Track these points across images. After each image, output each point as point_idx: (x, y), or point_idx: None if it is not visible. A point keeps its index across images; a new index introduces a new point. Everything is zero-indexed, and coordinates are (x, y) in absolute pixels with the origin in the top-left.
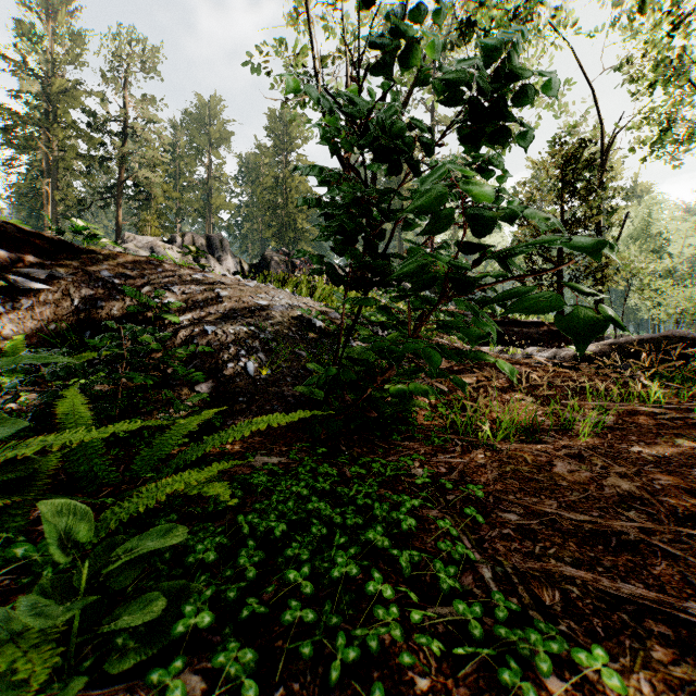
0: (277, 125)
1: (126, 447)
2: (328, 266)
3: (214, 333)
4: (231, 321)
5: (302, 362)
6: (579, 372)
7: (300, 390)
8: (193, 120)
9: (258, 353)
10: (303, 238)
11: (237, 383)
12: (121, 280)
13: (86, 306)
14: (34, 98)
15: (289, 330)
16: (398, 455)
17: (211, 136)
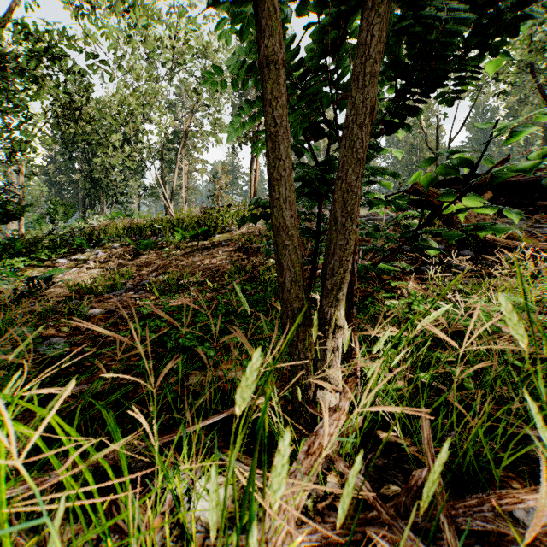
0: None
1: None
2: None
3: None
4: None
5: None
6: None
7: None
8: None
9: None
10: None
11: None
12: None
13: None
14: None
15: None
16: None
17: None
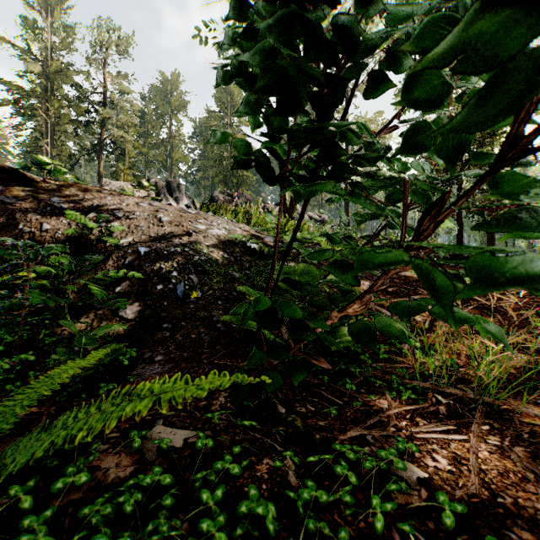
0: (223, 94)
1: (5, 394)
2: (261, 158)
3: (147, 254)
4: (166, 243)
5: (236, 284)
6: (509, 293)
7: (228, 319)
8: (157, 92)
9: (190, 275)
10: (244, 183)
11: (164, 306)
12: (69, 206)
13: (31, 229)
14: (36, 77)
15: (224, 251)
16: (362, 425)
17: (172, 104)
